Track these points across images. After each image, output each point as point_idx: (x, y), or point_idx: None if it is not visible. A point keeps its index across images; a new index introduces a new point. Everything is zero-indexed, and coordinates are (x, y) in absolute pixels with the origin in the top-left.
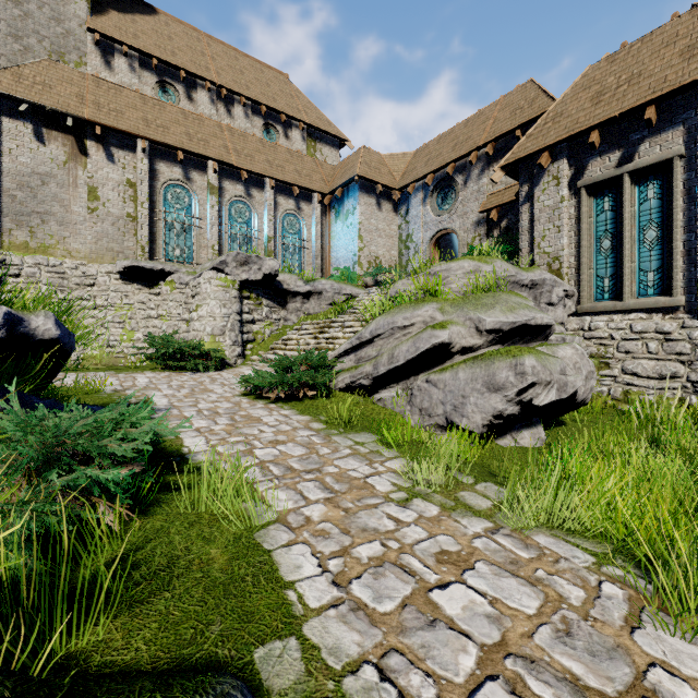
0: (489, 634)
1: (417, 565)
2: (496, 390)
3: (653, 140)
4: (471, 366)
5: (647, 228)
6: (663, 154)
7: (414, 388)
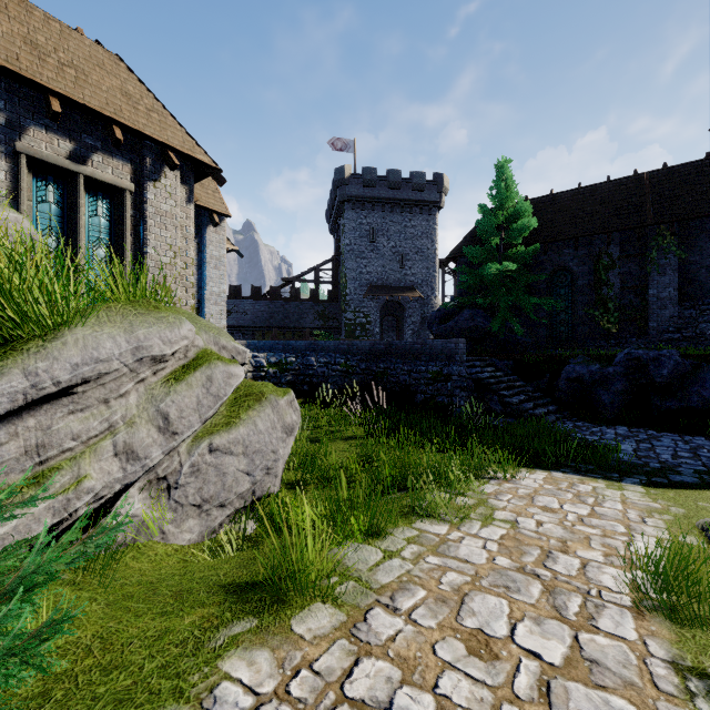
0: (583, 505)
1: (571, 517)
2: (292, 433)
3: (107, 158)
4: (264, 412)
5: (97, 245)
6: (119, 180)
7: (185, 472)
